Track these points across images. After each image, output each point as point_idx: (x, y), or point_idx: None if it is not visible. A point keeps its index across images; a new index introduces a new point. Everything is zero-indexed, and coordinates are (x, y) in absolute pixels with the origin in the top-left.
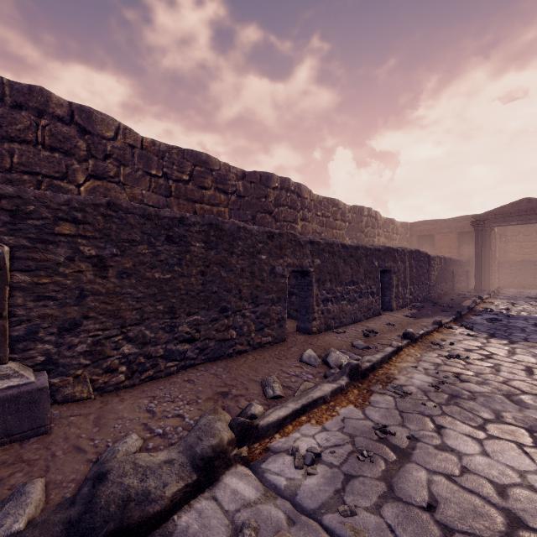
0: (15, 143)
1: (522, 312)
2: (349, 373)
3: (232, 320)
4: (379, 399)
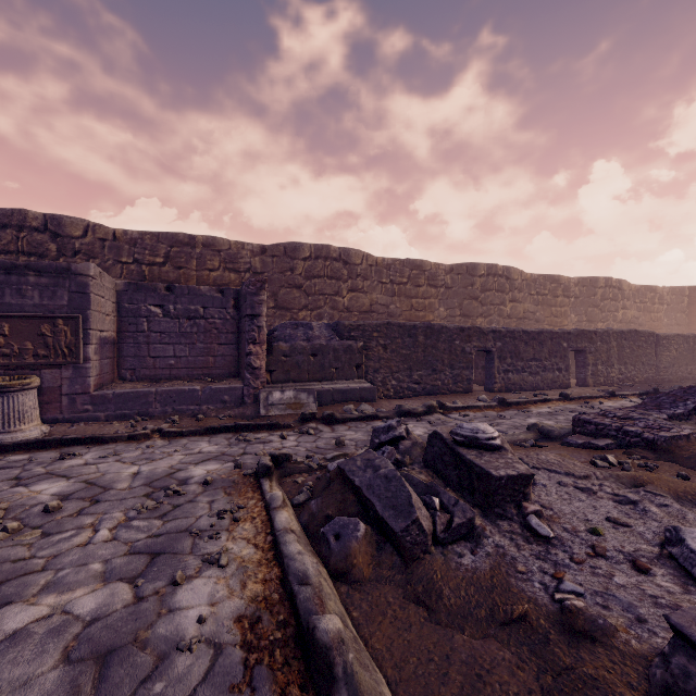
0: (316, 279)
1: None
2: (498, 402)
3: (438, 376)
4: (510, 411)
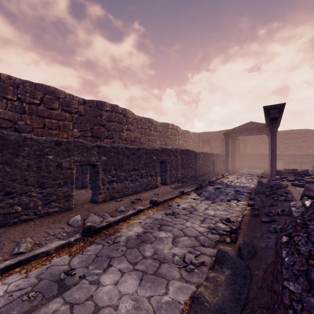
0: None
1: (237, 183)
2: (82, 232)
3: (17, 200)
4: (92, 248)
